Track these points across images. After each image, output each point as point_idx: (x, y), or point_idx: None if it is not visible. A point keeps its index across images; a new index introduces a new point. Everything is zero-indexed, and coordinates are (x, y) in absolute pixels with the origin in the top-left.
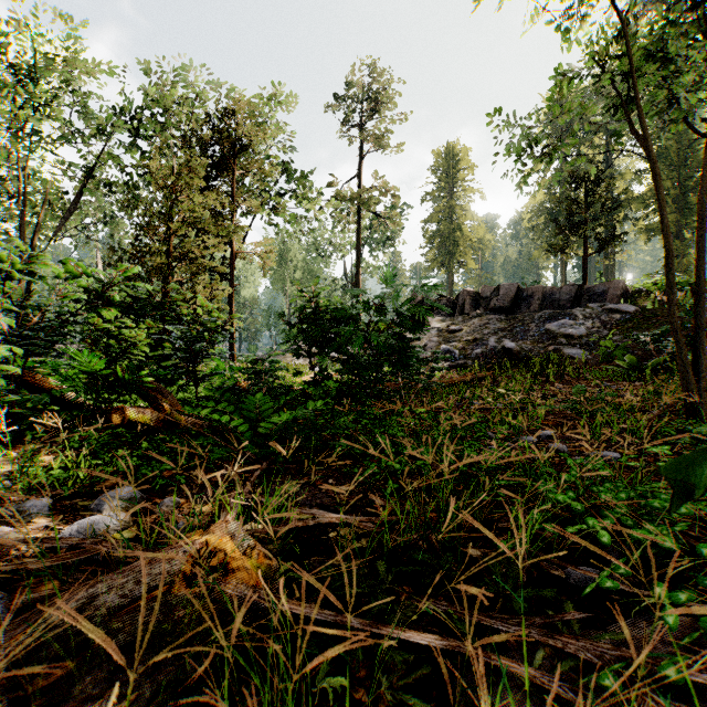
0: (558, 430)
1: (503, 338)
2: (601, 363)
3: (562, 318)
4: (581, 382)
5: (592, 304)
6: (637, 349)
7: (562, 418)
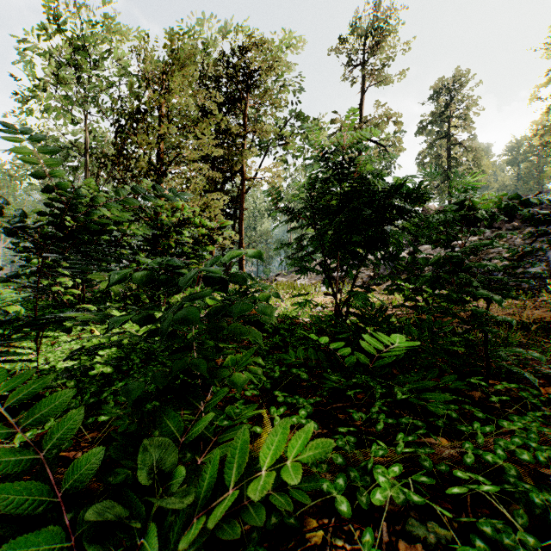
0: None
1: None
2: None
3: None
4: None
5: None
6: None
7: None
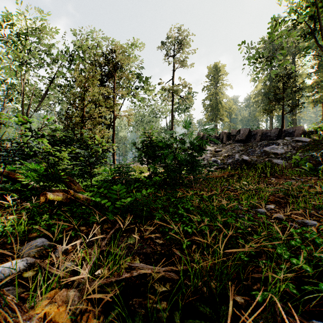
0: (276, 204)
1: (242, 154)
2: (293, 167)
3: (272, 145)
4: (284, 177)
5: (287, 138)
6: (312, 160)
7: (278, 197)
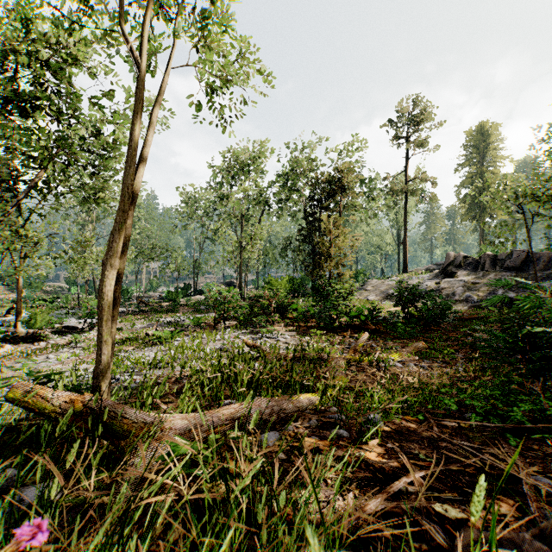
0: None
1: (508, 290)
2: None
3: None
4: None
5: None
6: None
7: None
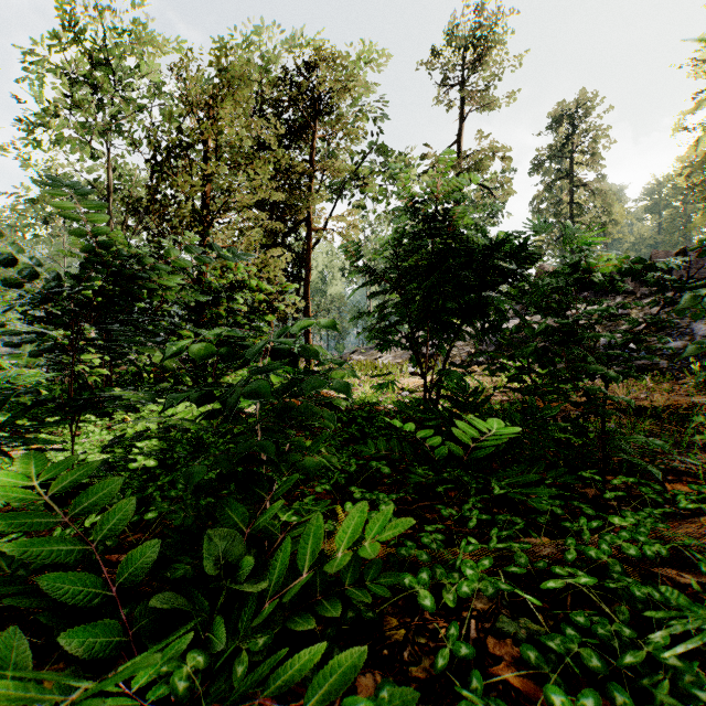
0: None
1: None
2: None
3: None
4: None
5: None
6: None
7: None
